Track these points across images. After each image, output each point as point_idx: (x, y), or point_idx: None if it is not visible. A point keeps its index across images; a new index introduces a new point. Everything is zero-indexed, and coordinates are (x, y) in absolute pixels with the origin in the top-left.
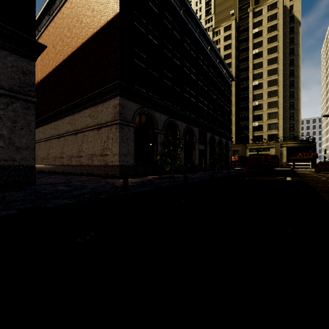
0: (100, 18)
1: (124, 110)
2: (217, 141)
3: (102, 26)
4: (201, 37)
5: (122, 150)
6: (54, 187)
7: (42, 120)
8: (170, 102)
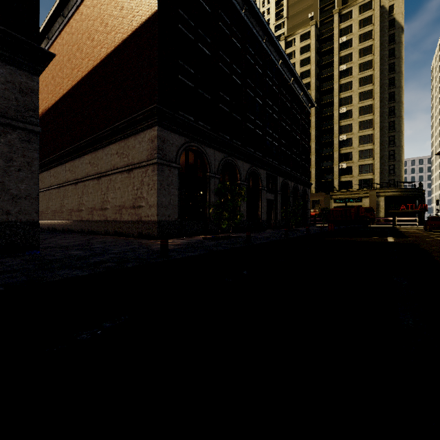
0: (131, 19)
1: (164, 145)
2: (291, 188)
3: (134, 30)
4: (269, 47)
5: (161, 201)
6: (65, 251)
7: (53, 160)
8: (227, 135)
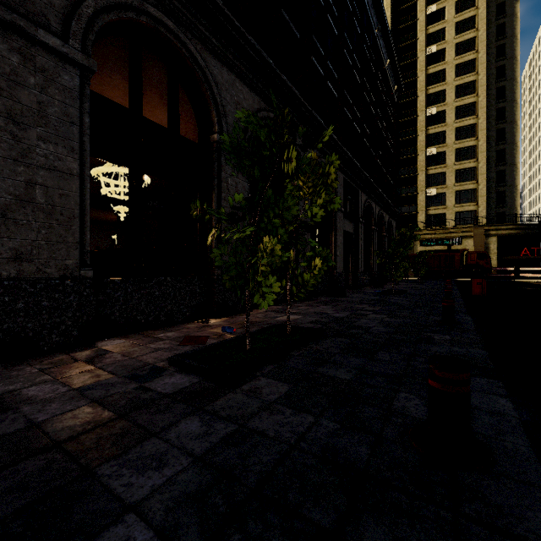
0: None
1: None
2: (375, 217)
3: None
4: None
5: None
6: None
7: None
8: (270, 57)
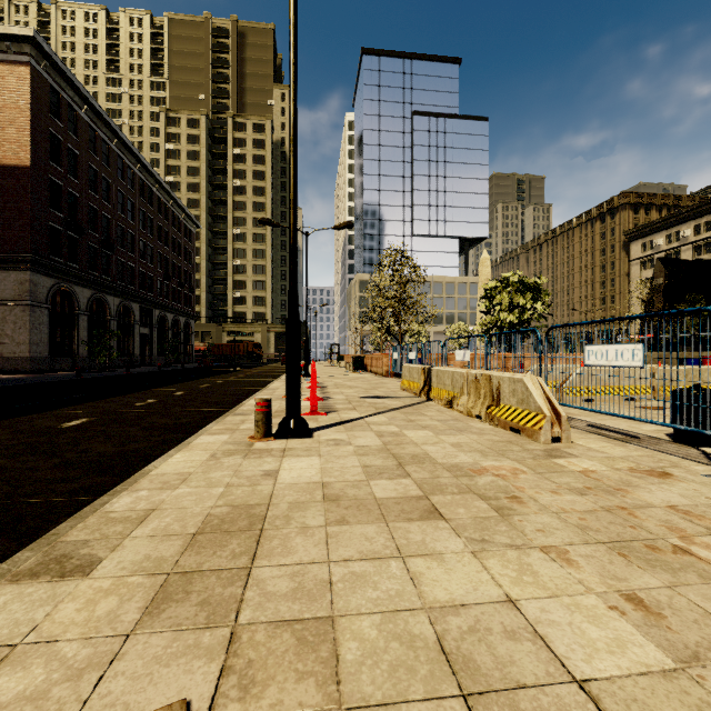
0: None
1: (36, 288)
2: (170, 321)
3: None
4: (144, 173)
5: (33, 339)
6: None
7: None
8: (97, 271)
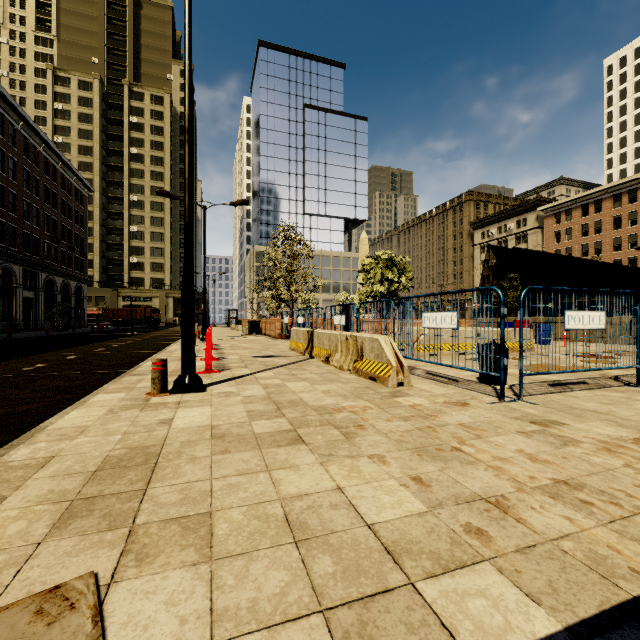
0: None
1: None
2: (59, 285)
3: None
4: (28, 131)
5: None
6: None
7: None
8: None
